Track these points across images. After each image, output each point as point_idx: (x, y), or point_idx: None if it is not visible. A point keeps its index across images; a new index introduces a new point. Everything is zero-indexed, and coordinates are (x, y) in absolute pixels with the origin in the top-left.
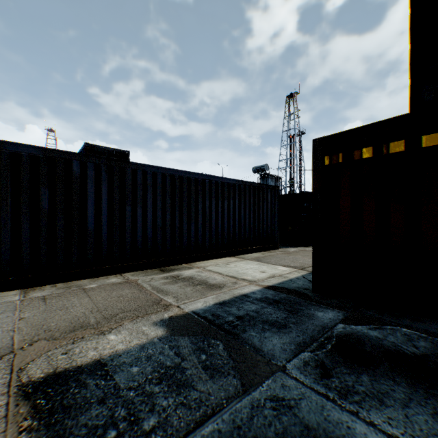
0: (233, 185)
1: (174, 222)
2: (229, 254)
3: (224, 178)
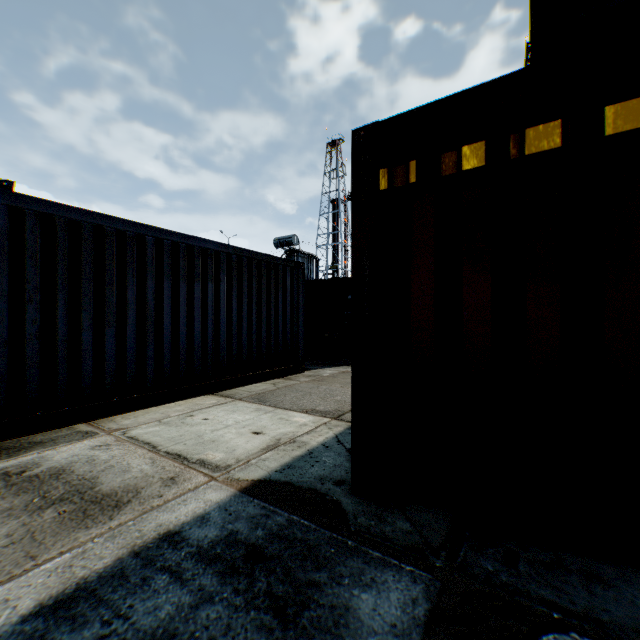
0: (214, 254)
1: (54, 326)
2: (205, 390)
3: (192, 238)
